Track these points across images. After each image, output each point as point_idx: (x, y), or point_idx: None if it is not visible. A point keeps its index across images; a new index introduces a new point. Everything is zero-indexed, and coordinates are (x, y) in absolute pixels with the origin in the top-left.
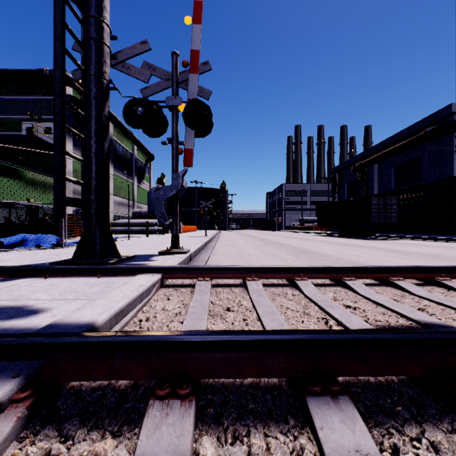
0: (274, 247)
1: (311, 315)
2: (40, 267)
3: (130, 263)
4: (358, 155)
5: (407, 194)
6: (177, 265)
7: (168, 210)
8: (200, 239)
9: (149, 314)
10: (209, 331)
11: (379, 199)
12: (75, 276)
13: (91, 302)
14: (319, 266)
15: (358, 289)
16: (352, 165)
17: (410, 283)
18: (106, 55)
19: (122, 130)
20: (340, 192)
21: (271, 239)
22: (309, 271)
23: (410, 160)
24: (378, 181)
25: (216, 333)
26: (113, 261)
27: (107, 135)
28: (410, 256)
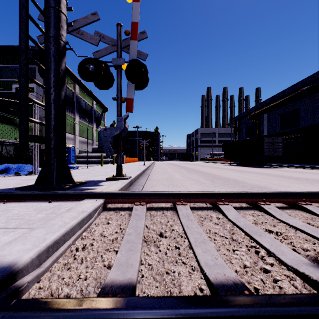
0: (194, 174)
1: (239, 242)
2: (0, 193)
3: (82, 188)
4: (253, 107)
5: (289, 135)
6: (118, 191)
7: (114, 146)
8: (140, 167)
9: (87, 241)
10: (137, 300)
11: (269, 138)
12: (30, 201)
13: (27, 233)
14: (238, 192)
15: (274, 213)
16: (248, 115)
17: (317, 208)
18: (63, 22)
19: (84, 89)
20: (240, 133)
21: (191, 168)
22: (229, 196)
23: (291, 111)
24: (267, 126)
25: (146, 304)
26: (67, 186)
27: (64, 85)
28: (299, 181)
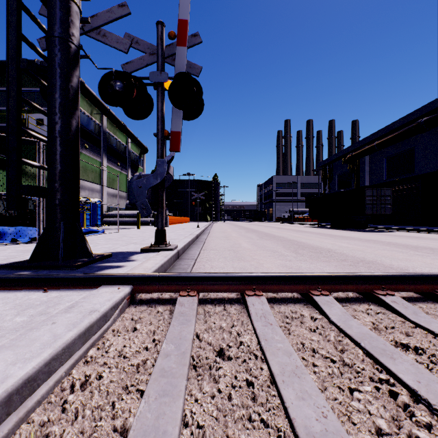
0: (269, 240)
1: (358, 372)
2: None
3: (102, 264)
4: (349, 147)
5: (400, 185)
6: (153, 273)
7: (152, 201)
8: (191, 231)
9: (92, 370)
10: None
11: (373, 190)
12: (15, 289)
13: None
14: (342, 275)
15: (404, 311)
16: (343, 157)
17: None
18: (74, 15)
19: (115, 122)
20: (331, 183)
21: (263, 231)
22: (329, 281)
23: (403, 151)
24: (370, 172)
25: None
26: (80, 263)
27: (76, 110)
28: (421, 252)
